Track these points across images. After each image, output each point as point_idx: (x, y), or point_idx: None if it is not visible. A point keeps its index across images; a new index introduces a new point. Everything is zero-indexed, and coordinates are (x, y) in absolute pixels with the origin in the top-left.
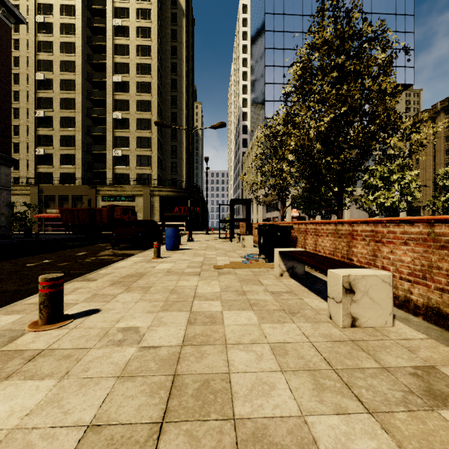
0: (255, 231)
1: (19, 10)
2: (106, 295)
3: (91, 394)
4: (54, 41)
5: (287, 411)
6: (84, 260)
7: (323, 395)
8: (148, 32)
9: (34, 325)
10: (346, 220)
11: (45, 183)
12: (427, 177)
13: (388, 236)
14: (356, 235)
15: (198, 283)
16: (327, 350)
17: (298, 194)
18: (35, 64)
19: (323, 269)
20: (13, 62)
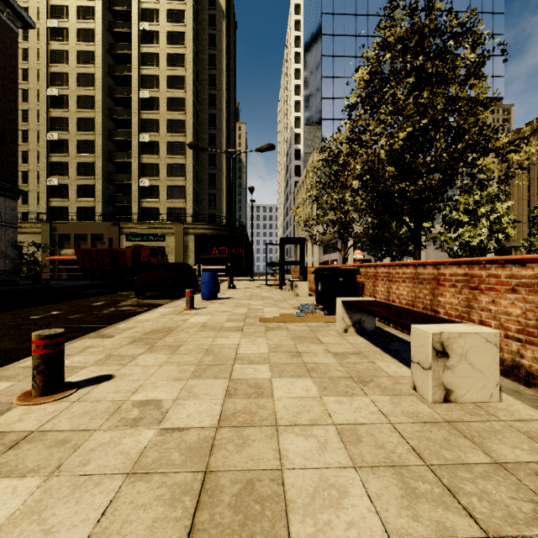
0: (310, 276)
1: (29, 13)
2: (124, 356)
3: (87, 501)
4: (69, 49)
5: (368, 533)
6: (101, 312)
7: (416, 506)
8: (181, 38)
9: (24, 397)
10: (429, 261)
11: (59, 219)
12: (520, 211)
13: (488, 281)
14: (443, 280)
15: (240, 340)
16: (415, 436)
17: (363, 231)
18: (47, 77)
19: (404, 324)
20: (21, 75)
